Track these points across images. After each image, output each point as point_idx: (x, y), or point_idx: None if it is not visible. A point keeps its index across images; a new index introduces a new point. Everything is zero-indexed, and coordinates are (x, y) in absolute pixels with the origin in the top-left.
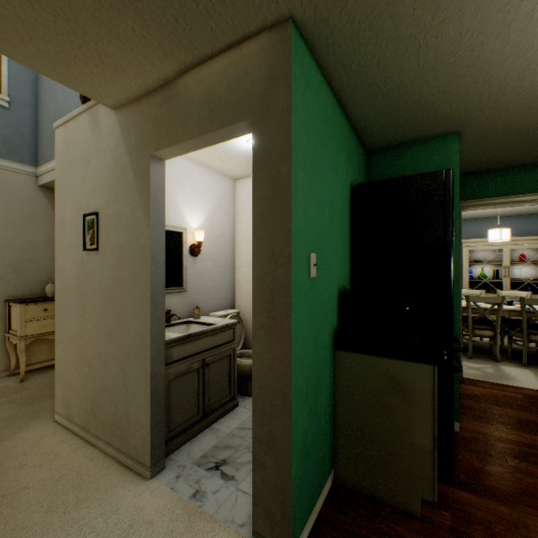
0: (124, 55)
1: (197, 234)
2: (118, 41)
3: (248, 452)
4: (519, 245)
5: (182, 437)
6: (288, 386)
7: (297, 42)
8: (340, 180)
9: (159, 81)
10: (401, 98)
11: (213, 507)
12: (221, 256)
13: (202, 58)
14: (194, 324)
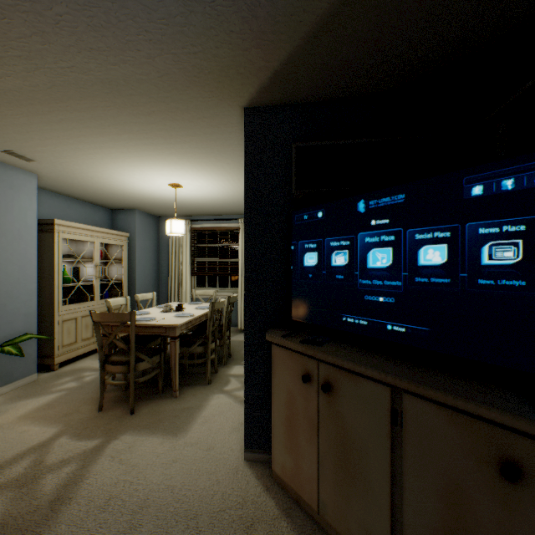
0: None
1: None
2: None
3: None
4: (108, 239)
5: None
6: None
7: None
8: None
9: None
10: None
11: None
12: None
13: None
14: None
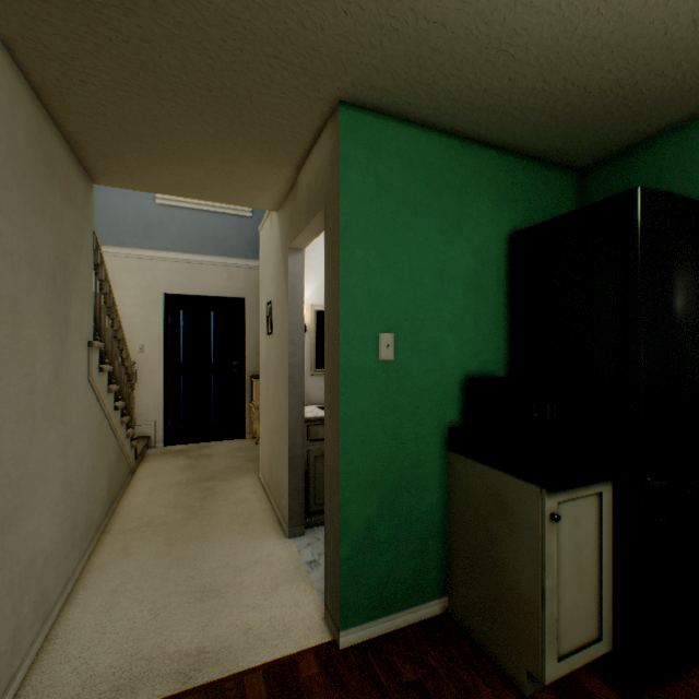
0: (255, 176)
1: None
2: (245, 169)
3: None
4: None
5: None
6: (338, 466)
7: (351, 120)
8: (469, 236)
9: (288, 183)
10: (552, 102)
11: (317, 576)
12: None
13: (302, 157)
14: None
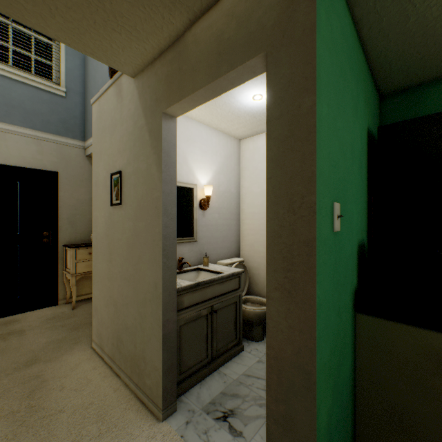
0: (136, 11)
1: (205, 189)
2: None
3: (255, 405)
4: None
5: (192, 379)
6: (312, 363)
7: None
8: (358, 122)
9: (169, 38)
10: (440, 18)
11: None
12: (227, 210)
13: (210, 1)
14: (203, 272)
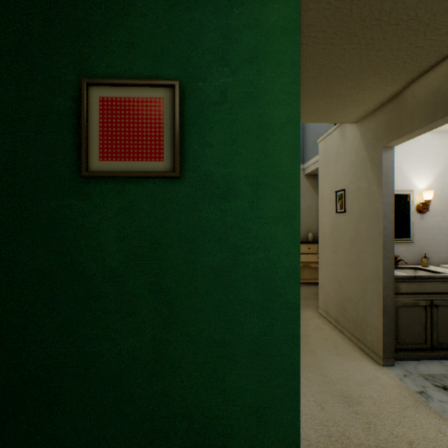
0: (365, 95)
1: (423, 194)
2: (362, 91)
3: None
4: None
5: (408, 354)
6: None
7: None
8: None
9: (389, 96)
10: None
11: (437, 407)
12: None
13: (426, 69)
14: (420, 271)
